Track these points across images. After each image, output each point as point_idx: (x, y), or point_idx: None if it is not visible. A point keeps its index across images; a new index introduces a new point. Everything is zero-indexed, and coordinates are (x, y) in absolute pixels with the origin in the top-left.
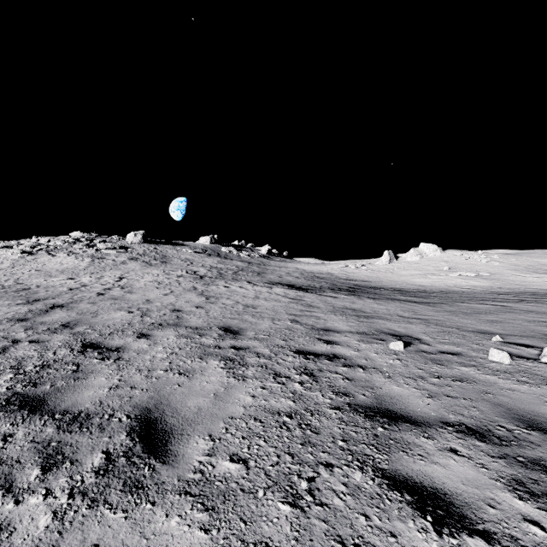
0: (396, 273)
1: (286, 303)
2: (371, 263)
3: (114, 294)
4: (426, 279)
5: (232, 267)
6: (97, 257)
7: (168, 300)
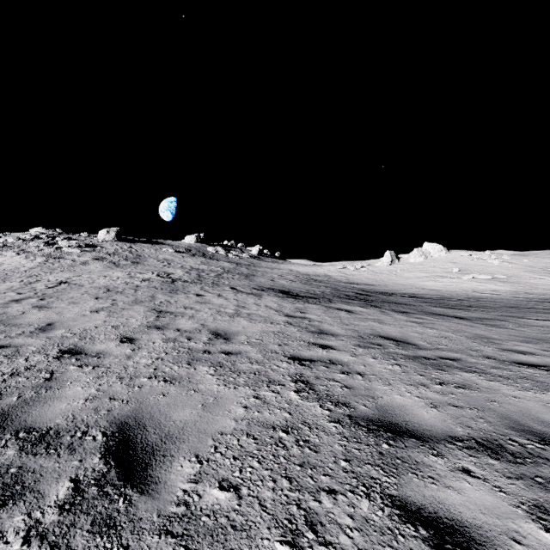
0: (400, 275)
1: (282, 326)
2: (371, 264)
3: (10, 311)
4: (437, 283)
5: (216, 269)
6: (53, 257)
7: (87, 323)
